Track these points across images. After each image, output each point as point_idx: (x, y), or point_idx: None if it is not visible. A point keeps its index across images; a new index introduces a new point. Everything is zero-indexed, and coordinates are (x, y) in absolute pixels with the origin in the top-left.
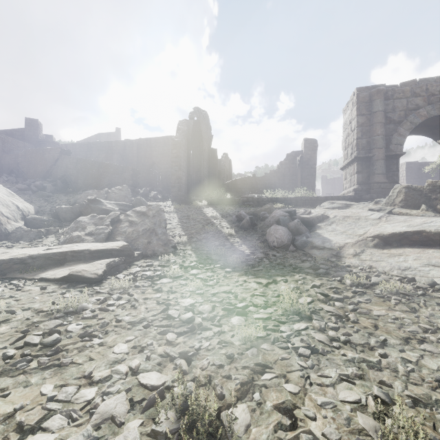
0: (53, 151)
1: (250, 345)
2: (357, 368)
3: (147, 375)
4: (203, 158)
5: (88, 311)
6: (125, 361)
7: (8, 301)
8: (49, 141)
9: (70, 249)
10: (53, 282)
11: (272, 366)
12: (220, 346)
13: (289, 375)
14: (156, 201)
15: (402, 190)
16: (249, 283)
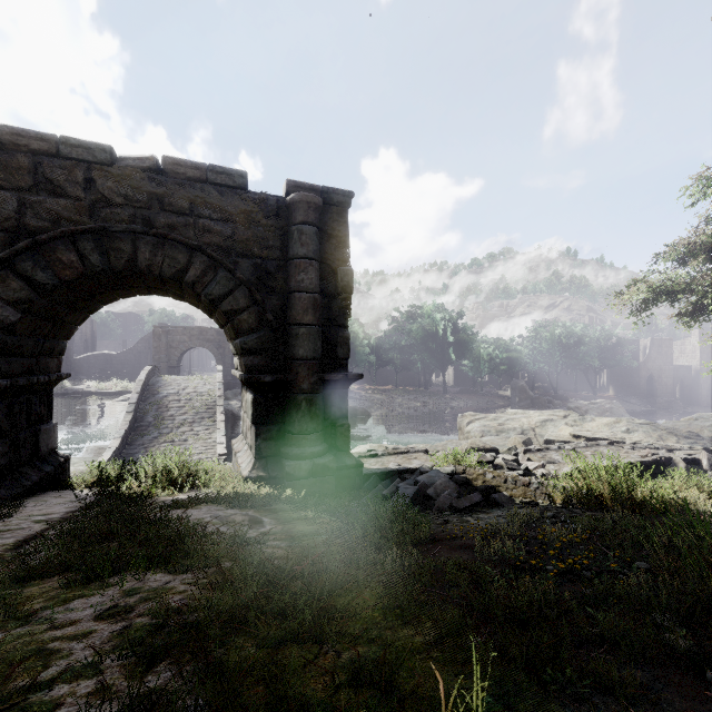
0: None
1: None
2: None
3: None
4: None
5: None
6: None
7: None
8: None
9: None
10: None
11: None
12: None
13: None
14: None
15: None
16: None
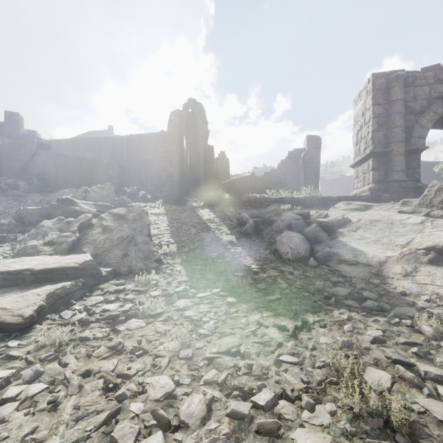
0: (29, 145)
1: None
2: None
3: None
4: (199, 154)
5: None
6: None
7: None
8: (31, 137)
9: (4, 268)
10: None
11: None
12: None
13: None
14: (144, 202)
15: (442, 188)
16: (267, 329)
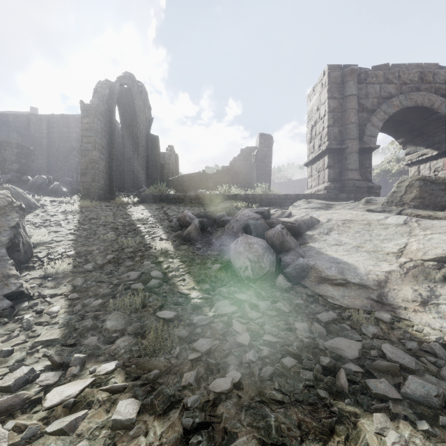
0: None
1: None
2: None
3: None
4: (138, 142)
5: None
6: None
7: None
8: None
9: None
10: None
11: None
12: None
13: None
14: (56, 196)
15: (415, 184)
16: None
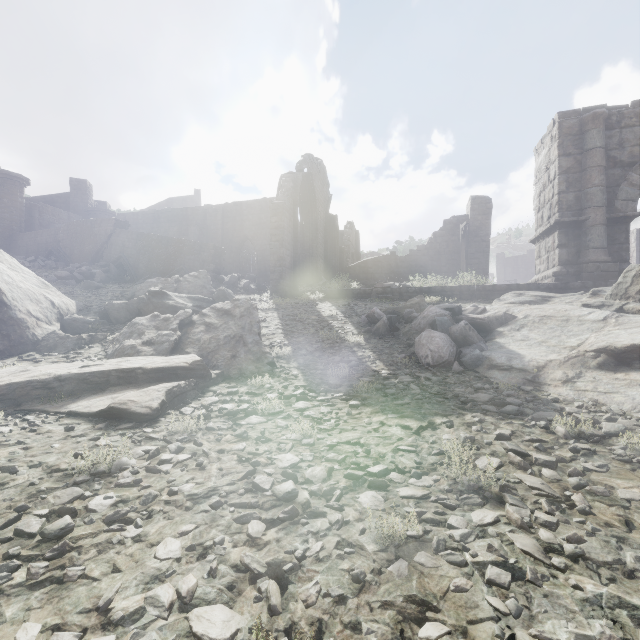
0: (105, 223)
1: (394, 553)
2: (611, 623)
3: (206, 613)
4: (317, 229)
5: (127, 472)
6: (172, 578)
7: (13, 450)
8: (101, 211)
9: (116, 366)
10: (87, 418)
11: (438, 604)
12: (340, 553)
13: (474, 630)
14: (248, 294)
15: None
16: (390, 427)
